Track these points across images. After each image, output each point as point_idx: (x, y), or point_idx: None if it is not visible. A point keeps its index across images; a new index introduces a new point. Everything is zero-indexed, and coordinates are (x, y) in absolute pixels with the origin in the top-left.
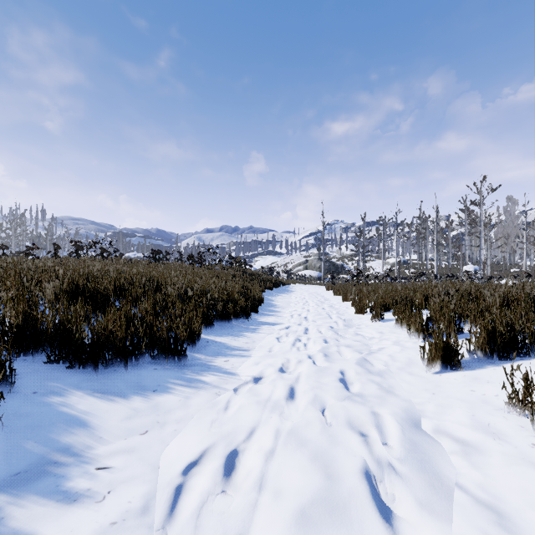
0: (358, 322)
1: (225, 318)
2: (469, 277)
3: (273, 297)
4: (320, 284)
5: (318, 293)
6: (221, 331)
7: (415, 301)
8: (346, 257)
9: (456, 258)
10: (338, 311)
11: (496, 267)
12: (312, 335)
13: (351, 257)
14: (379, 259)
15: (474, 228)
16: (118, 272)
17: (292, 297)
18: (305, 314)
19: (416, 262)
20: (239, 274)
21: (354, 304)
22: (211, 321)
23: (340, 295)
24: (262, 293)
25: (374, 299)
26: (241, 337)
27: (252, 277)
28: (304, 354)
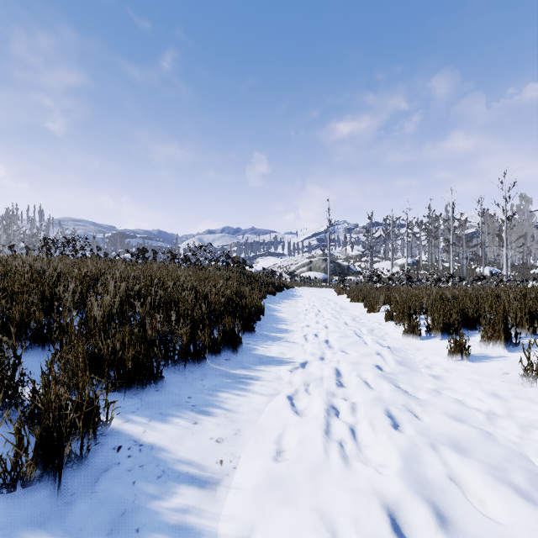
0: (421, 358)
1: (192, 356)
2: (501, 279)
3: (276, 304)
4: (326, 287)
5: (329, 299)
6: (177, 392)
7: (509, 321)
8: (351, 257)
9: (478, 258)
10: (371, 330)
11: (512, 269)
12: (362, 407)
13: (357, 258)
14: (386, 260)
15: (487, 227)
16: (36, 273)
17: (299, 304)
18: (326, 338)
19: (426, 263)
20: (235, 276)
21: (395, 320)
22: (158, 370)
23: (359, 302)
24: (262, 300)
25: (433, 316)
26: (211, 413)
27: (251, 280)
28: (383, 532)
